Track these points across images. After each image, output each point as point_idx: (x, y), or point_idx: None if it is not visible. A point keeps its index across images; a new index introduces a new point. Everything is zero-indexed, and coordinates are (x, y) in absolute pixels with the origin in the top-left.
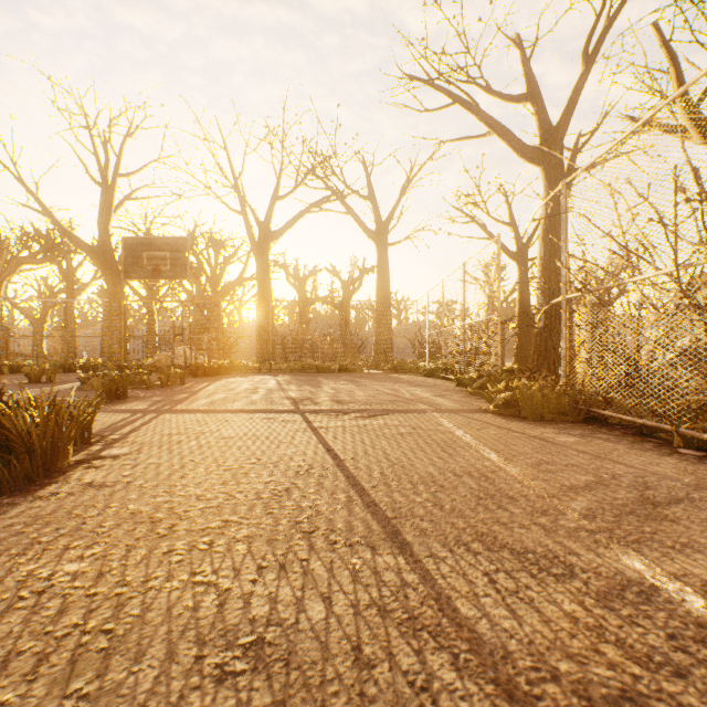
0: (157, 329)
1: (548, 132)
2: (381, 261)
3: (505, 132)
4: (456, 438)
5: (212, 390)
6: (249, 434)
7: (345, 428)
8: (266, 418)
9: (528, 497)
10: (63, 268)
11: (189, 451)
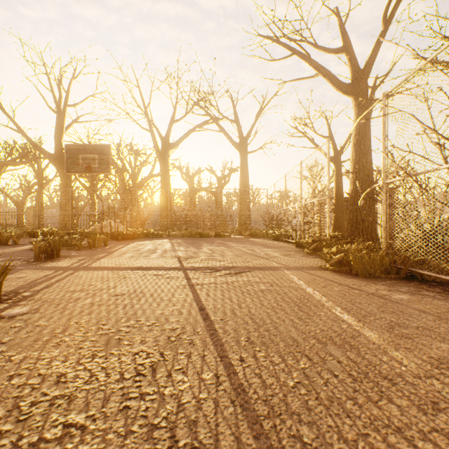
0: (96, 209)
1: (357, 73)
2: (243, 163)
3: (328, 73)
4: (308, 295)
5: (124, 250)
6: (137, 291)
7: (216, 284)
8: (156, 274)
9: (405, 377)
10: (35, 169)
11: (79, 310)
